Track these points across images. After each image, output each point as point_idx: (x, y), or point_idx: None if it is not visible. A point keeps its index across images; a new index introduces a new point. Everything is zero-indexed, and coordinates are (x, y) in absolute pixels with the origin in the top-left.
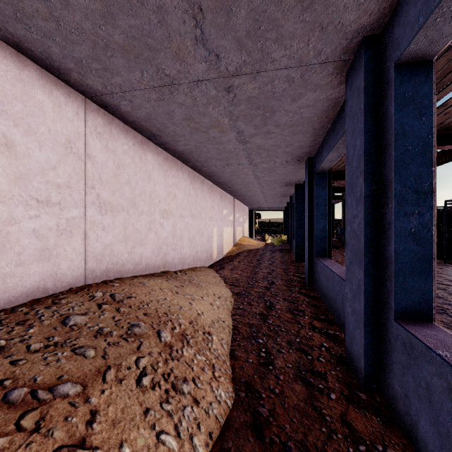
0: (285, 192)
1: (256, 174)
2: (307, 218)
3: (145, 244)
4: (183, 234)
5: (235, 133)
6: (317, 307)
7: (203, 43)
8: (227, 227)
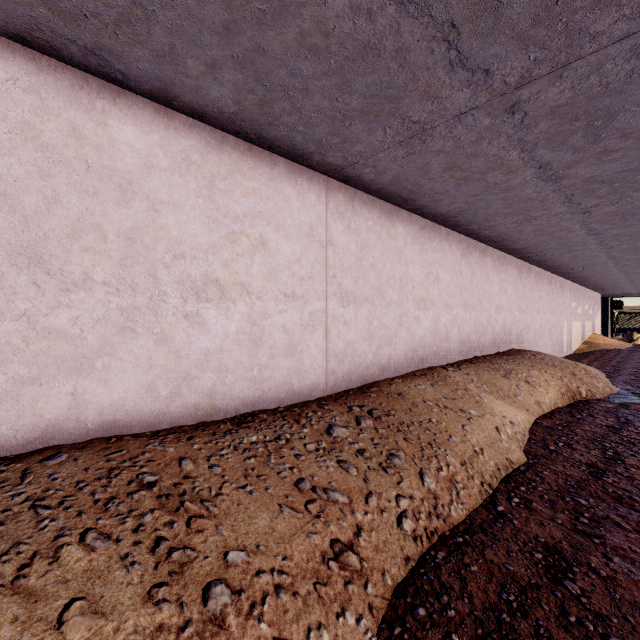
0: None
1: (621, 270)
2: None
3: (530, 332)
4: (545, 327)
5: (607, 256)
6: None
7: (601, 243)
8: (575, 321)
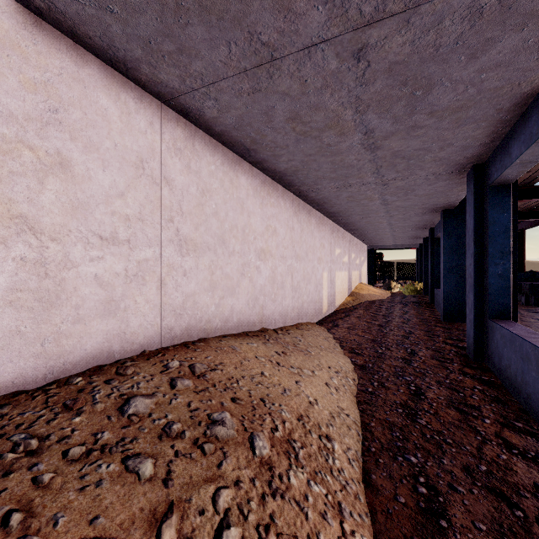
0: (424, 222)
1: (384, 198)
2: (472, 258)
3: (237, 294)
4: (284, 281)
5: (361, 134)
6: (502, 403)
7: None
8: (340, 271)
